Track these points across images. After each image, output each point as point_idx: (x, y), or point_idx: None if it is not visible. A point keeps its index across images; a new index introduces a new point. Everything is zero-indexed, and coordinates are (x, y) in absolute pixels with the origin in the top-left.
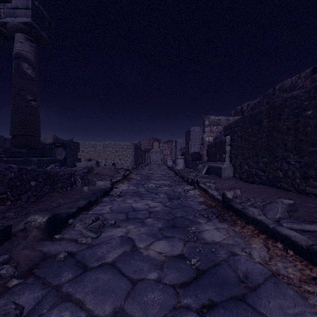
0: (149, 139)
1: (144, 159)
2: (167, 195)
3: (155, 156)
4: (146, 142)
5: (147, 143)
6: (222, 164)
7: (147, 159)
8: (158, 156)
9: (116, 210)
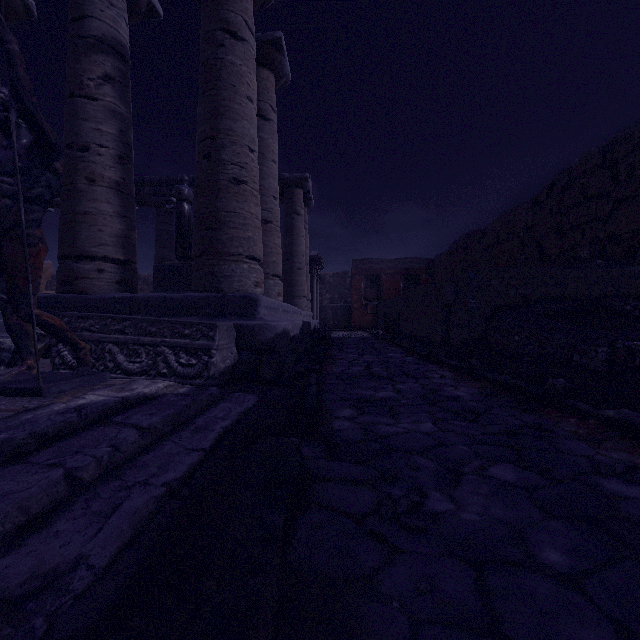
0: None
1: None
2: None
3: None
4: None
5: None
6: None
7: None
8: None
9: None
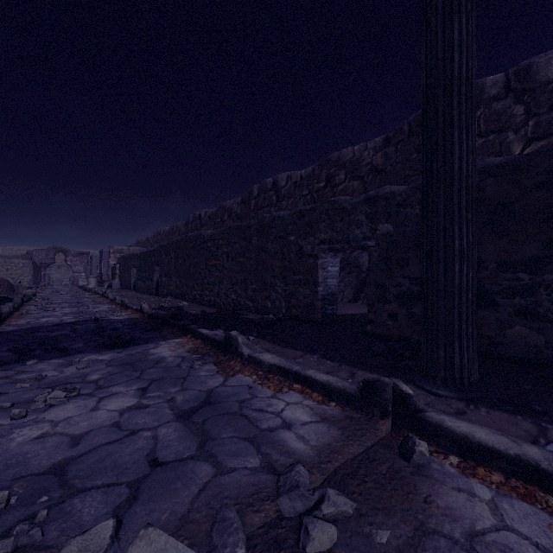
0: (49, 249)
1: (40, 278)
2: (72, 295)
3: (57, 273)
4: (43, 254)
5: (44, 255)
6: (114, 281)
7: (44, 278)
8: (64, 273)
9: (48, 297)
